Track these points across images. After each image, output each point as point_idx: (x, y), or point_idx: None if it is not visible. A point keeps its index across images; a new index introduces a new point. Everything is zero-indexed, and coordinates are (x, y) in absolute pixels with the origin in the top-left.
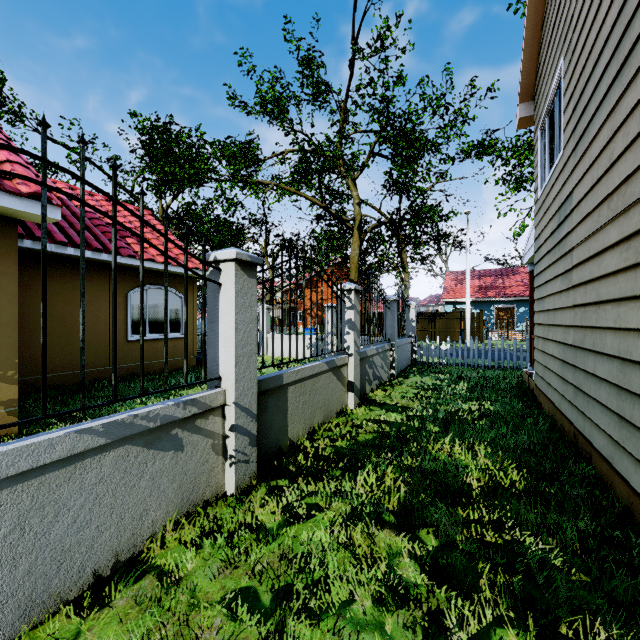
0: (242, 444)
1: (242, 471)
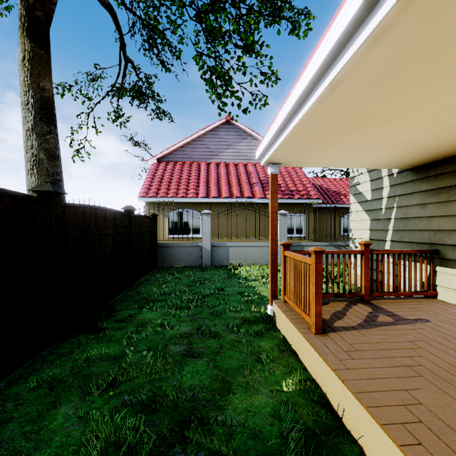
0: None
1: None
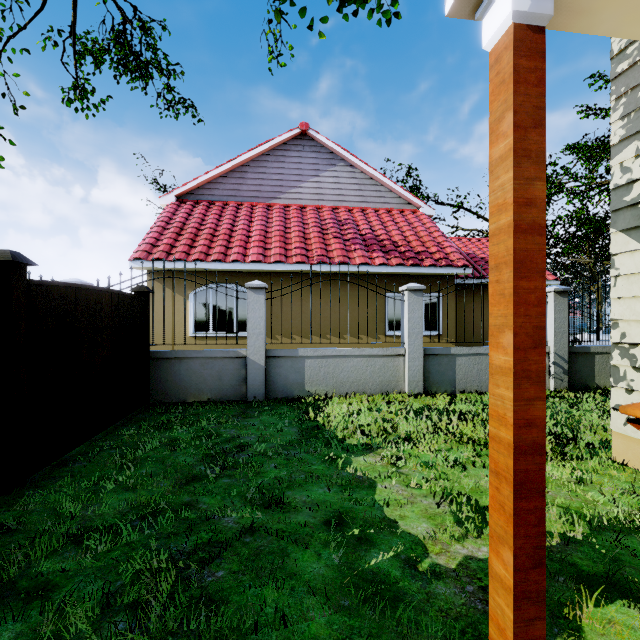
0: (558, 371)
1: (558, 383)
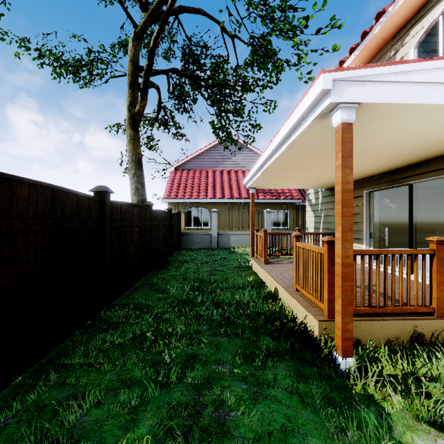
0: None
1: None
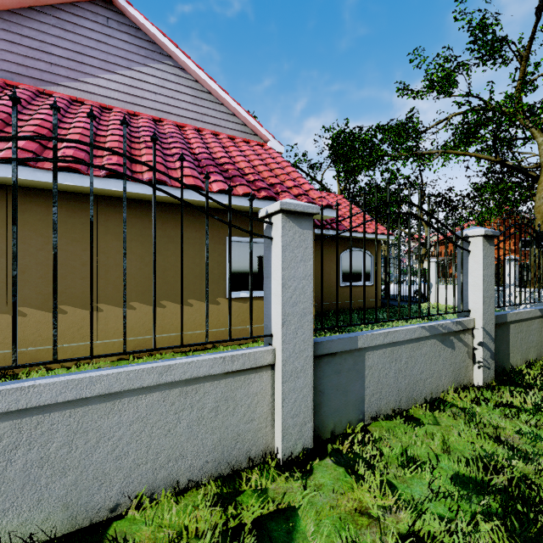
0: (486, 356)
1: (486, 373)
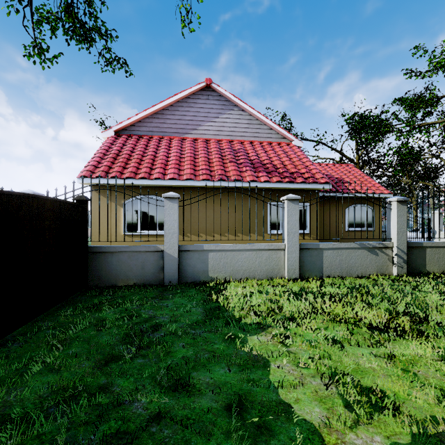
0: (399, 261)
1: (399, 270)
